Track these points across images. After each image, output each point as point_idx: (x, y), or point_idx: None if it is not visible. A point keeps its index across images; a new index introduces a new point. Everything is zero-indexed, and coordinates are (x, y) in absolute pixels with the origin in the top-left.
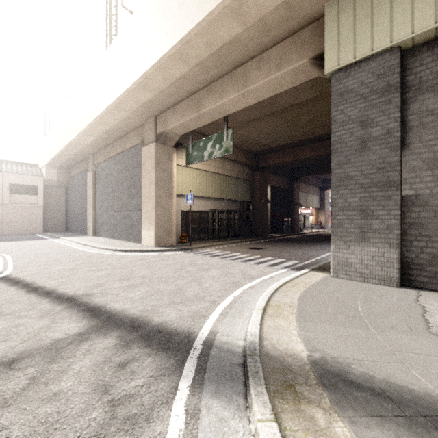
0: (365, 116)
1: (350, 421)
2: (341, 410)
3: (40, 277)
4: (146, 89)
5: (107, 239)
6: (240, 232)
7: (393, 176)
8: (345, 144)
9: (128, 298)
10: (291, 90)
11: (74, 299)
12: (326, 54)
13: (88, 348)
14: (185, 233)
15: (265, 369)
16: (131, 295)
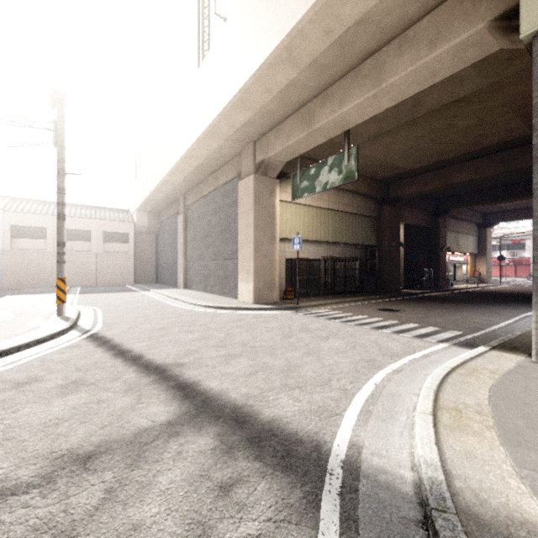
0: None
1: None
2: None
3: (127, 337)
4: (244, 107)
5: (198, 293)
6: (362, 286)
7: None
8: None
9: (226, 374)
10: (445, 82)
11: (162, 369)
12: (523, 5)
13: (179, 449)
14: (289, 287)
15: None
16: (230, 370)
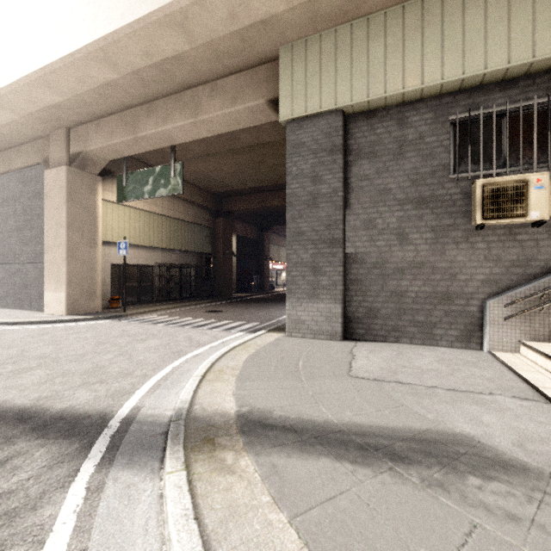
0: (315, 172)
1: (255, 455)
2: (251, 448)
3: None
4: (50, 88)
5: None
6: (198, 292)
7: (338, 234)
8: (299, 198)
9: (13, 387)
10: (253, 128)
11: None
12: (280, 100)
13: None
14: (117, 295)
15: (188, 431)
16: (20, 382)
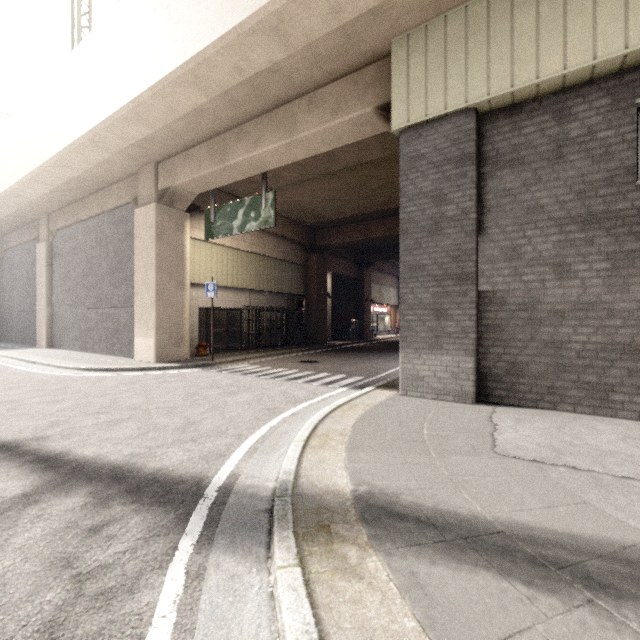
0: (438, 190)
1: (385, 554)
2: (378, 544)
3: None
4: (140, 120)
5: (73, 353)
6: (289, 339)
7: (469, 268)
8: (416, 224)
9: (107, 439)
10: (355, 145)
11: (13, 446)
12: (393, 105)
13: (39, 513)
14: (204, 342)
15: (296, 512)
16: (113, 435)
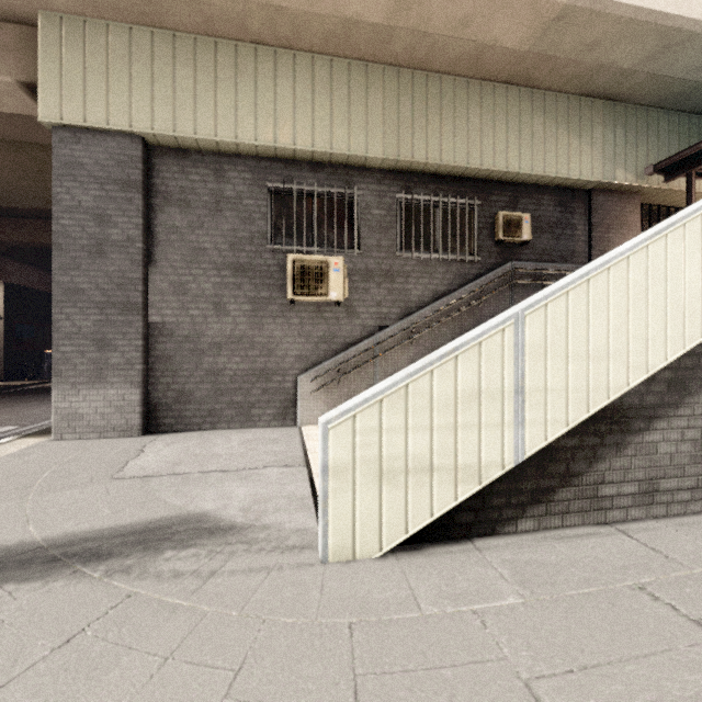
0: (101, 209)
1: None
2: None
3: None
4: None
5: None
6: None
7: (135, 298)
8: (75, 241)
9: None
10: (13, 114)
11: None
12: (41, 90)
13: None
14: None
15: None
16: None
